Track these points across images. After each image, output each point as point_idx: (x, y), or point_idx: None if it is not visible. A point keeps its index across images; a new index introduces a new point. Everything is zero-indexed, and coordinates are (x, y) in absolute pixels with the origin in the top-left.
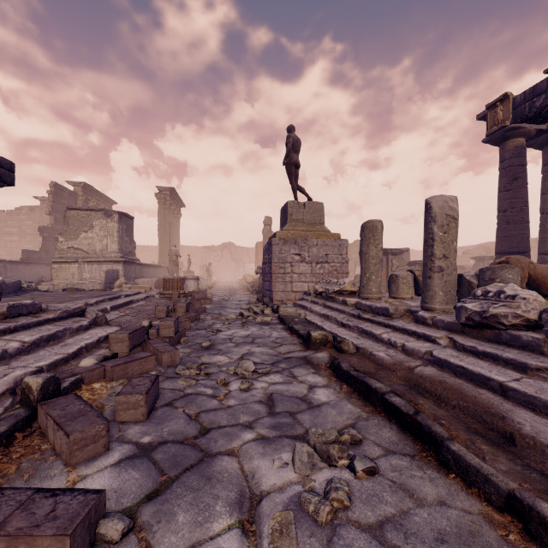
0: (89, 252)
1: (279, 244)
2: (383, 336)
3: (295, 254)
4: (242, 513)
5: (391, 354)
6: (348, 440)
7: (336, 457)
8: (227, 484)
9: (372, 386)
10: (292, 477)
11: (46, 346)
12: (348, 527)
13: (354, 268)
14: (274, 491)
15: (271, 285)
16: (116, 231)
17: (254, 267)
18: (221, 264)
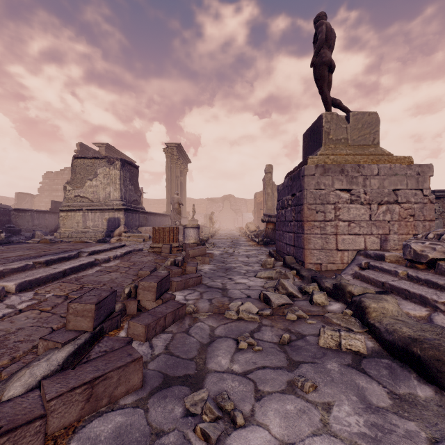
0: (93, 200)
1: (315, 174)
2: None
3: (341, 190)
4: None
5: None
6: None
7: None
8: None
9: None
10: None
11: None
12: None
13: None
14: None
15: (299, 239)
16: (118, 178)
17: (251, 216)
18: (222, 213)
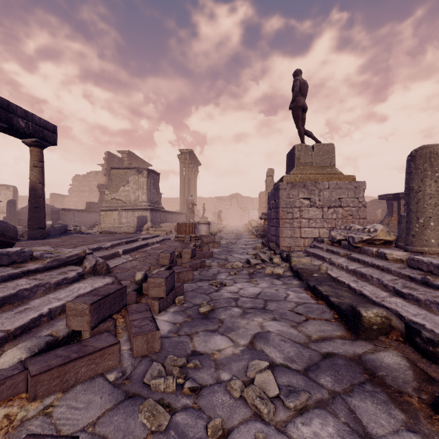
0: (126, 202)
1: (286, 188)
2: None
3: (304, 198)
4: None
5: None
6: None
7: None
8: None
9: None
10: None
11: None
12: None
13: None
14: None
15: (277, 230)
16: (145, 184)
17: (257, 214)
18: (230, 211)
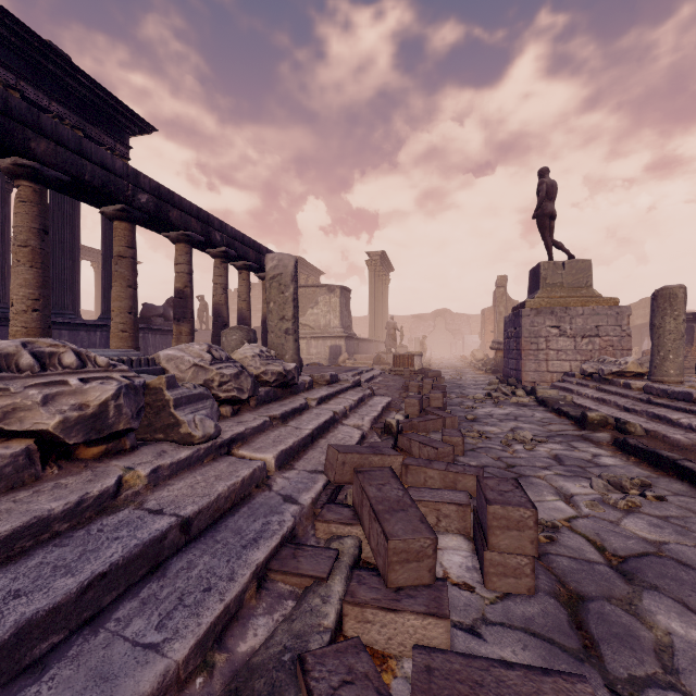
0: (314, 328)
1: (530, 315)
2: (681, 420)
3: (552, 327)
4: (561, 498)
5: (691, 437)
6: (638, 483)
7: (628, 487)
8: (545, 487)
9: (663, 455)
10: (592, 492)
11: (361, 405)
12: (640, 514)
13: (639, 340)
14: (580, 495)
15: (518, 363)
16: (338, 306)
17: (477, 340)
18: (433, 336)
